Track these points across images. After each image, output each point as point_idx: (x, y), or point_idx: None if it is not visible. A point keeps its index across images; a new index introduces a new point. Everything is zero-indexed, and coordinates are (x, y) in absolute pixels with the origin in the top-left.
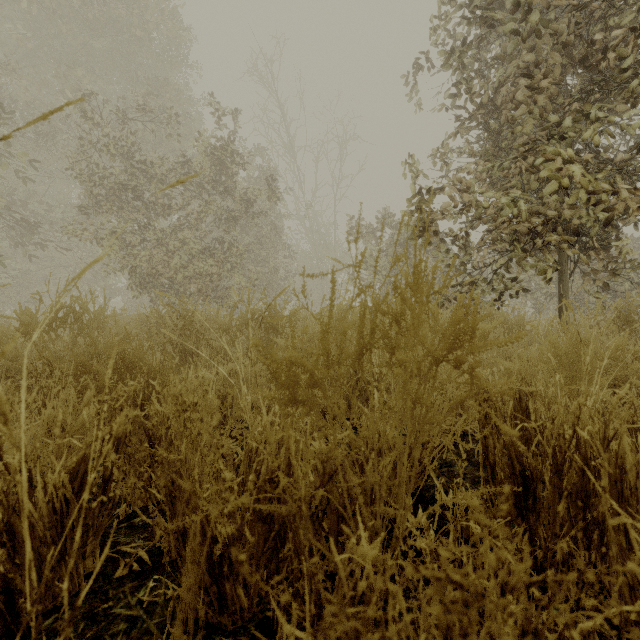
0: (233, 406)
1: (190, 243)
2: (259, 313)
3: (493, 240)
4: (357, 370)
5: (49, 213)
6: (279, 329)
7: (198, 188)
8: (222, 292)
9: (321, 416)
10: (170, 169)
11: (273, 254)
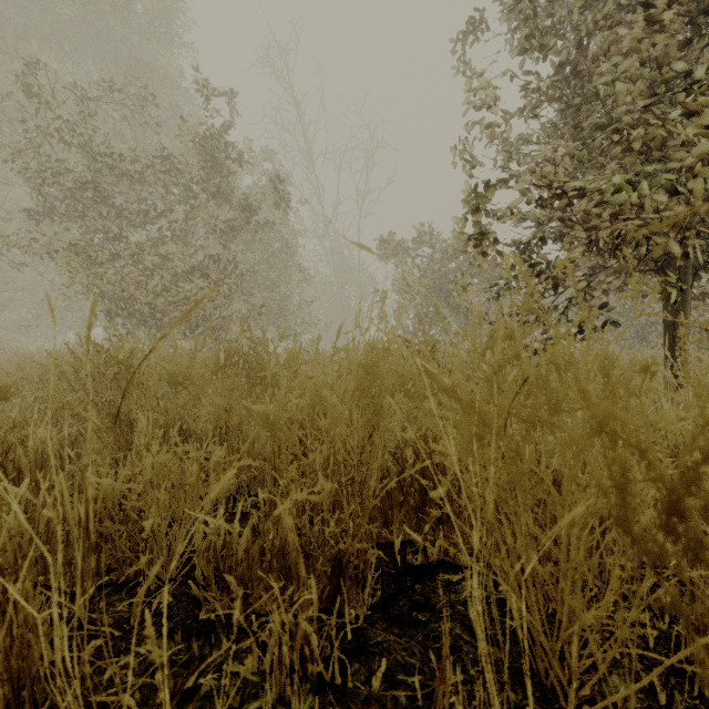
0: (154, 548)
1: (175, 260)
2: (239, 354)
3: (588, 247)
4: (399, 457)
5: (4, 224)
6: (266, 382)
7: (187, 191)
8: (218, 322)
9: (333, 568)
10: (149, 165)
11: (285, 277)
